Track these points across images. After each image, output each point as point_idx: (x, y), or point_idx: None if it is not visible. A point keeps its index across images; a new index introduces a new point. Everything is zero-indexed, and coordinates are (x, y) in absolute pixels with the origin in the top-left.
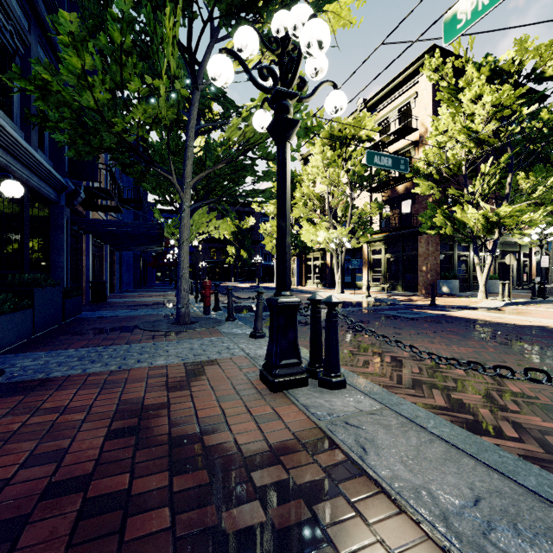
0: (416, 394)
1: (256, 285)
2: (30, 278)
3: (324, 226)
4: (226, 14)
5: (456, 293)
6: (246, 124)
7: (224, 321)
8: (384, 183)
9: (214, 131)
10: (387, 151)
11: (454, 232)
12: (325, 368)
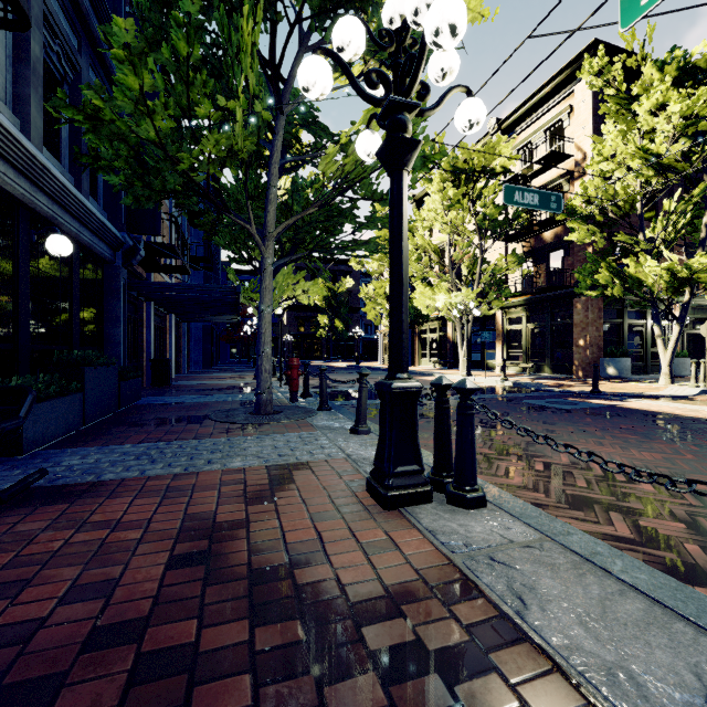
0: (585, 518)
1: (354, 365)
2: (80, 355)
3: (444, 288)
4: (319, 12)
5: (627, 376)
6: (345, 155)
7: (316, 411)
8: (526, 229)
9: (302, 169)
10: (529, 186)
11: (624, 292)
12: (456, 479)
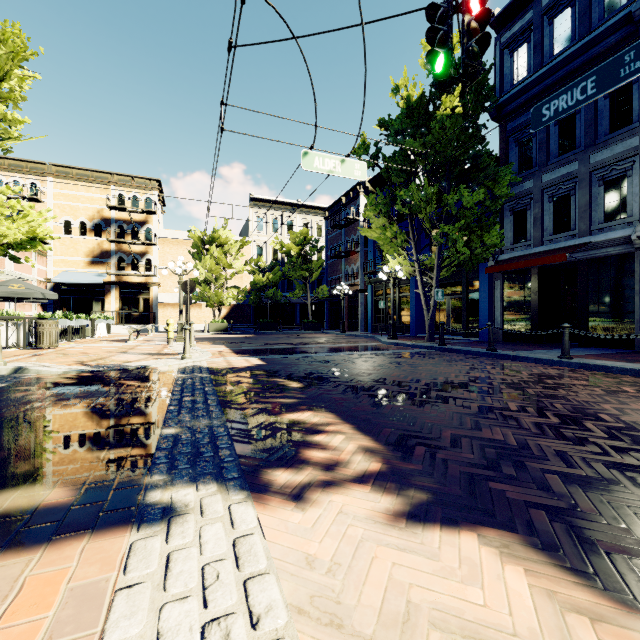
0: None
1: None
2: None
3: None
4: None
5: None
6: None
7: None
8: None
9: None
10: None
11: None
12: None
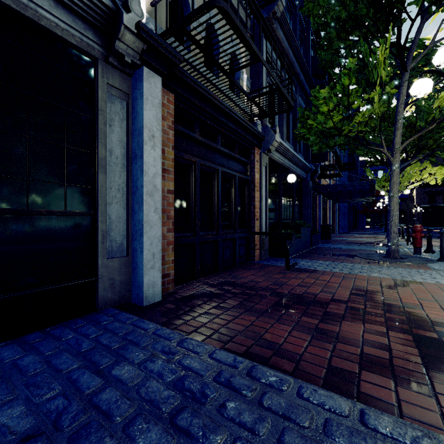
0: None
1: None
2: (298, 223)
3: None
4: None
5: None
6: None
7: (435, 261)
8: None
9: None
10: None
11: None
12: None
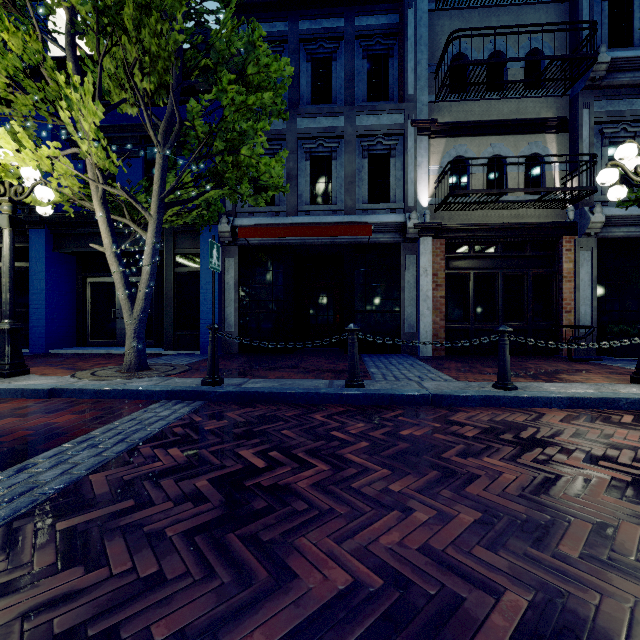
0: None
1: None
2: None
3: None
4: None
5: None
6: None
7: None
8: None
9: None
10: None
11: None
12: None
